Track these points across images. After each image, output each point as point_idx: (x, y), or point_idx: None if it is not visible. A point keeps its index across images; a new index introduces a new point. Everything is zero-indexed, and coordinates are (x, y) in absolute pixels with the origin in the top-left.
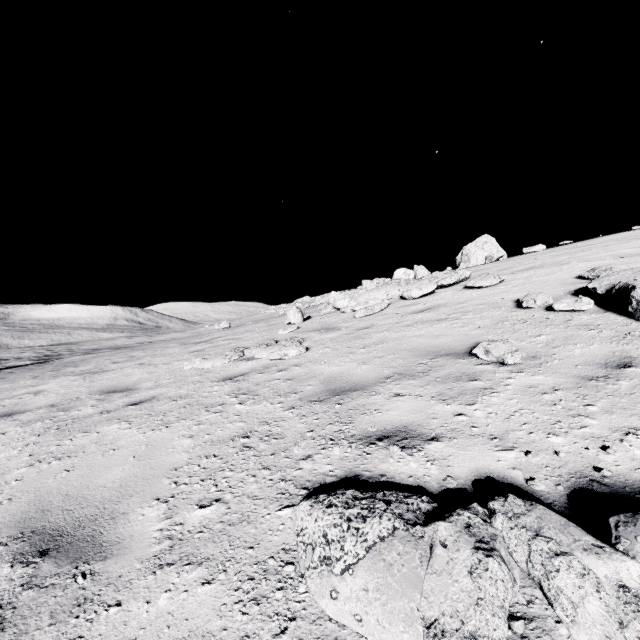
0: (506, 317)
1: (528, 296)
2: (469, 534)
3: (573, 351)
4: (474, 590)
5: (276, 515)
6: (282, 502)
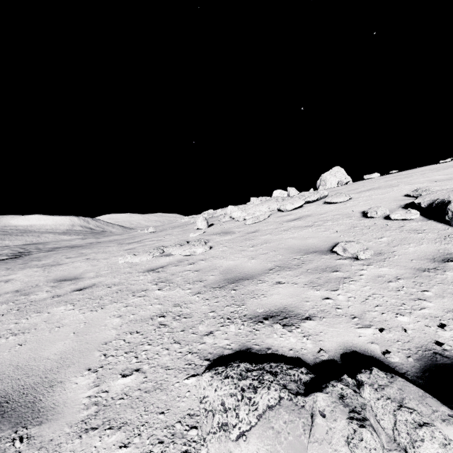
0: (356, 224)
1: (371, 209)
2: (343, 404)
3: (408, 249)
4: None
5: (183, 383)
6: (189, 372)
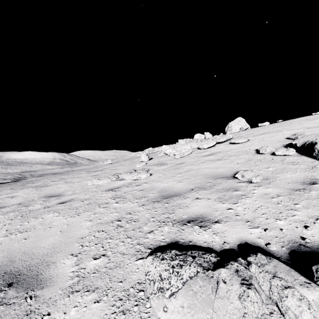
0: (251, 158)
1: (262, 147)
2: (237, 275)
3: (286, 176)
4: (242, 308)
5: (134, 263)
6: (137, 256)
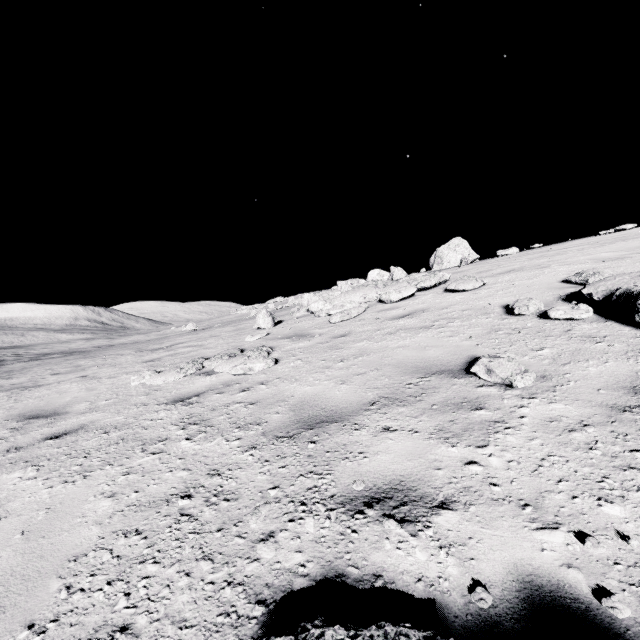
0: (498, 325)
1: (519, 302)
2: None
3: (587, 370)
4: None
5: None
6: (224, 635)
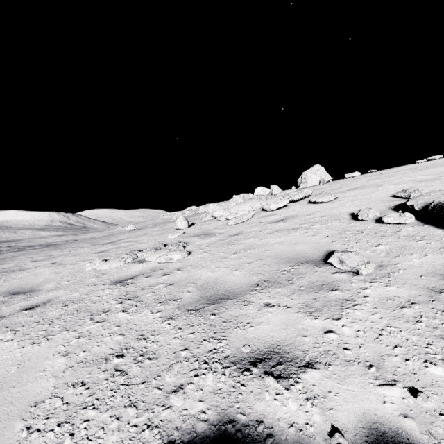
0: (346, 227)
1: (361, 211)
2: None
3: (412, 261)
4: None
5: None
6: None
